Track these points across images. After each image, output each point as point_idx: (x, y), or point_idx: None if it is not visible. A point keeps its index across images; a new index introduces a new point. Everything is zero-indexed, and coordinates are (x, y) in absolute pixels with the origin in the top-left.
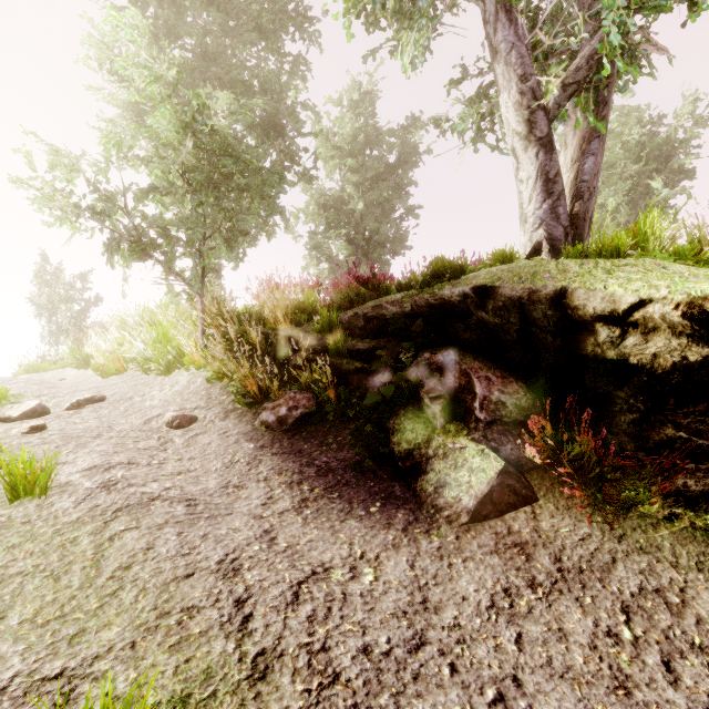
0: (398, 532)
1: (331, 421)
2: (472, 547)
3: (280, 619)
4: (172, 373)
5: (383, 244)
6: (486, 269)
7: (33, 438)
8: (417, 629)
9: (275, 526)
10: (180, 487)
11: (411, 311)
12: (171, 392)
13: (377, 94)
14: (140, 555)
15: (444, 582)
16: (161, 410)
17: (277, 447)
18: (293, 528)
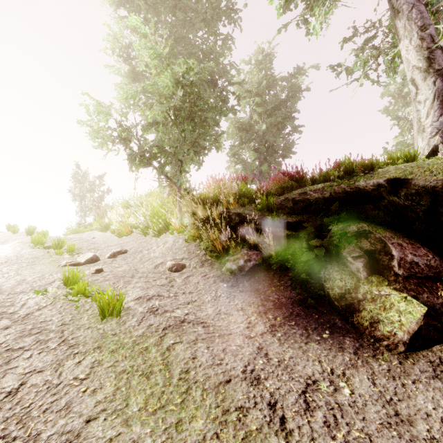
0: (351, 355)
1: (273, 270)
2: (415, 372)
3: (306, 423)
4: (161, 236)
5: (277, 151)
6: (393, 166)
7: (98, 276)
8: (406, 440)
9: (262, 345)
10: (193, 313)
11: (329, 196)
12: (164, 248)
13: (273, 55)
14: (190, 363)
15: (405, 399)
16: (162, 259)
17: (241, 286)
18: (274, 347)
